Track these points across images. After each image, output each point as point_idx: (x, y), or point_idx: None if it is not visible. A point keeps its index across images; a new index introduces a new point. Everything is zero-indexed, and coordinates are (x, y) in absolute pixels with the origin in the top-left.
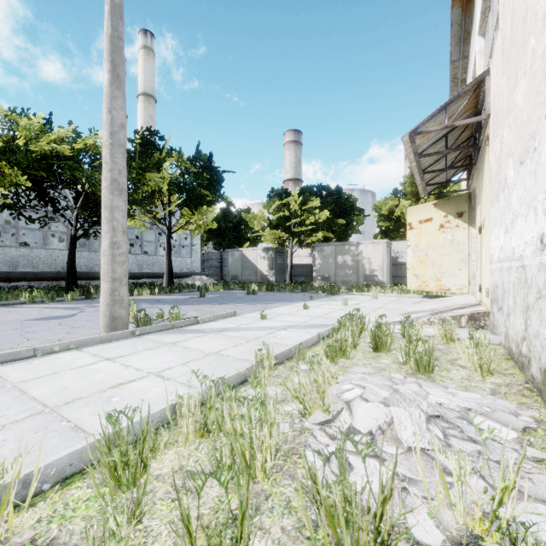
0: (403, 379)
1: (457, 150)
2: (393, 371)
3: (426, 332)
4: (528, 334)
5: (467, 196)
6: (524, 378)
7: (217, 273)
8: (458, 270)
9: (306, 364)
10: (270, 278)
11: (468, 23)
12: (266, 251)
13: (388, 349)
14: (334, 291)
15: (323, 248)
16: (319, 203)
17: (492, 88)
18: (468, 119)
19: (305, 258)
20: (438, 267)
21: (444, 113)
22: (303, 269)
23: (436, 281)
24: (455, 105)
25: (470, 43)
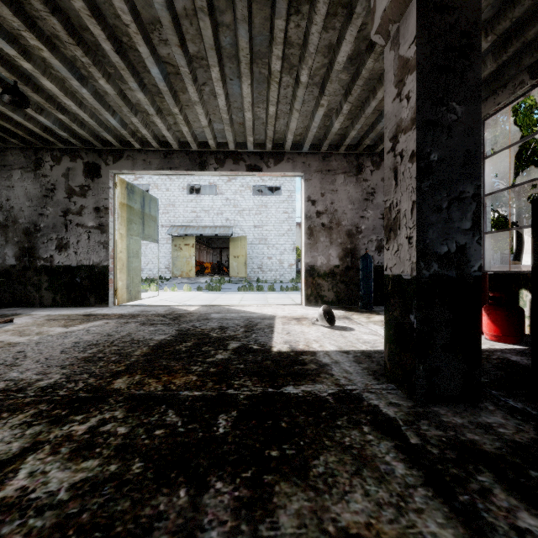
0: None
1: None
2: None
3: None
4: None
5: None
6: None
7: None
8: None
9: None
10: None
11: None
12: None
13: None
14: None
15: None
16: None
17: None
18: None
19: None
20: None
21: None
22: None
23: None
24: None
25: None
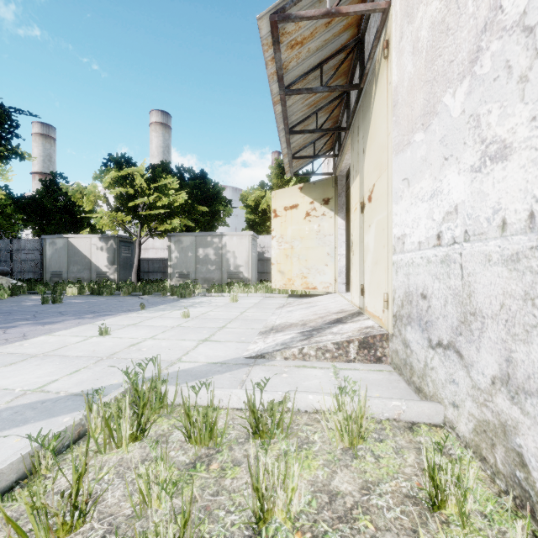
0: None
1: (335, 89)
2: None
3: (303, 402)
4: None
5: (334, 180)
6: None
7: (34, 269)
8: (325, 265)
9: None
10: (111, 276)
11: None
12: (105, 239)
13: None
14: (186, 292)
15: (181, 239)
16: (177, 184)
17: None
18: (361, 5)
19: (163, 250)
20: (304, 262)
21: (322, 3)
22: (160, 264)
23: (302, 279)
24: None
25: None
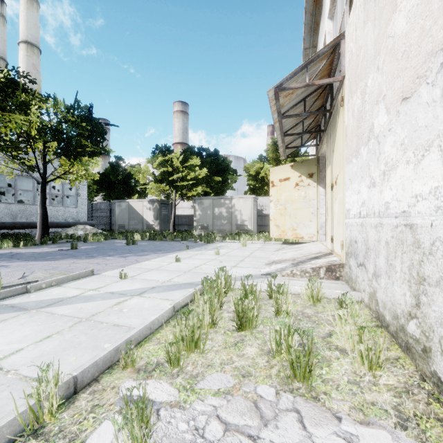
0: (276, 400)
1: (314, 114)
2: (261, 377)
3: (292, 289)
4: (423, 315)
5: (316, 160)
6: (414, 367)
7: (105, 222)
8: (309, 221)
9: (134, 379)
10: (156, 227)
11: (318, 14)
12: (152, 202)
13: (254, 325)
14: (210, 239)
15: (203, 201)
16: (199, 162)
17: (348, 49)
18: (326, 79)
19: (188, 209)
20: (294, 219)
21: (304, 74)
22: (186, 219)
23: (293, 231)
24: (314, 67)
25: (319, 32)
